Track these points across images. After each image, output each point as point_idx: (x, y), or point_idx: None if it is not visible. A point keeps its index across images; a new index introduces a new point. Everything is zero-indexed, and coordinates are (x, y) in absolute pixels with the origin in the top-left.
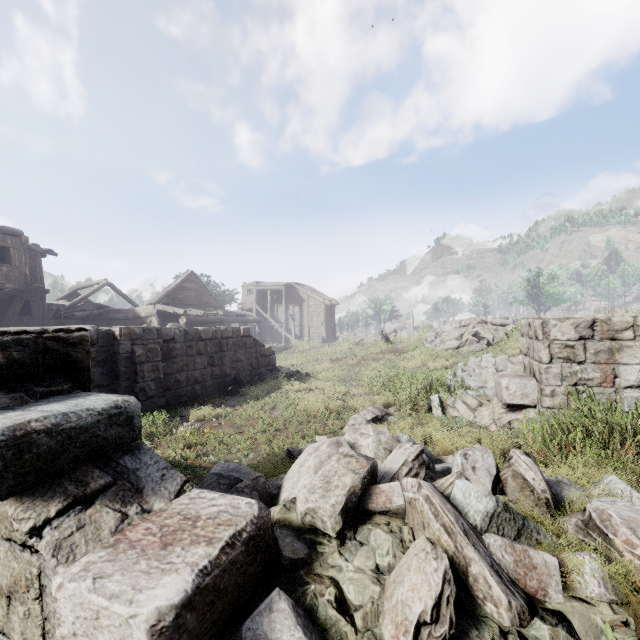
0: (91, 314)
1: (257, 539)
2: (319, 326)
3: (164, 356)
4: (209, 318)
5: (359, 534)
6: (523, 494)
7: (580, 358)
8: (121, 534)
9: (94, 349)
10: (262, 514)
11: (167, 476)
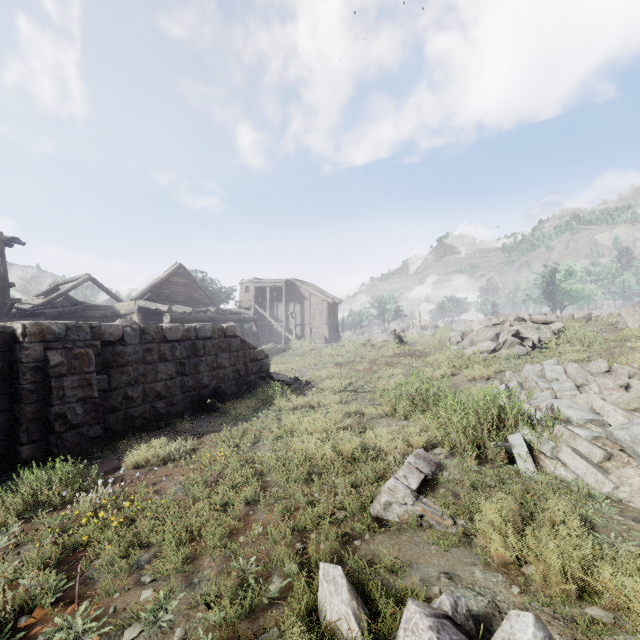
0: (64, 311)
1: None
2: (321, 325)
3: (106, 364)
4: (198, 316)
5: None
6: None
7: None
8: None
9: None
10: None
11: None
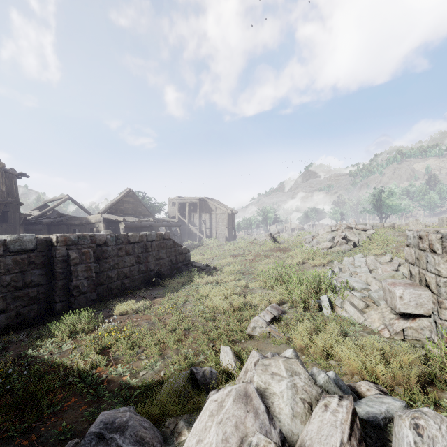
0: (54, 221)
1: None
2: (223, 229)
3: (97, 257)
4: (142, 223)
5: None
6: None
7: None
8: None
9: (33, 254)
10: None
11: None
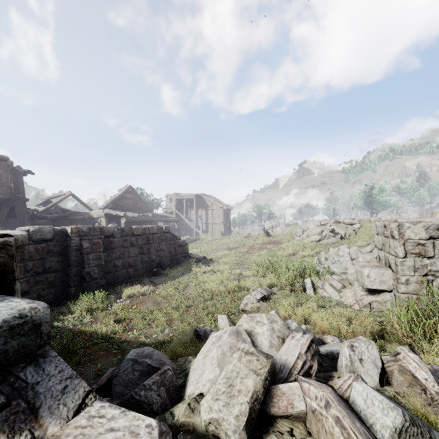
0: (58, 216)
1: None
2: (219, 224)
3: (105, 248)
4: (142, 219)
5: None
6: (412, 390)
7: (430, 254)
8: None
9: (51, 243)
10: None
11: (69, 388)
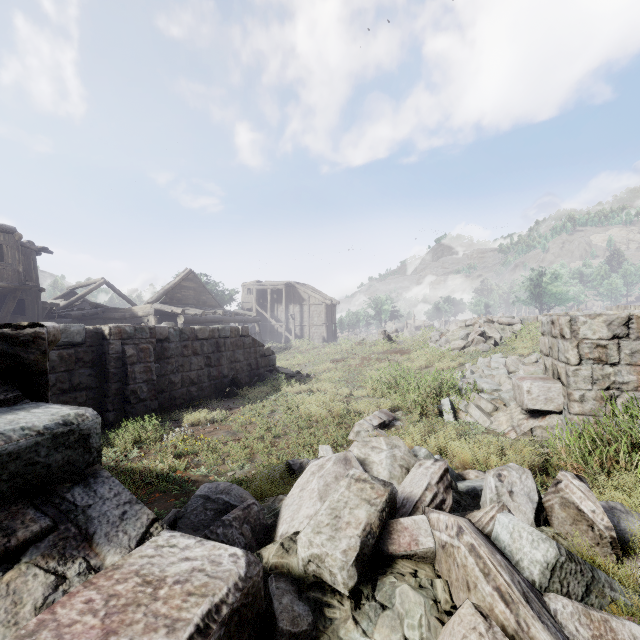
0: (87, 313)
1: (243, 610)
2: (320, 326)
3: (158, 356)
4: (208, 317)
5: (379, 592)
6: (577, 528)
7: (613, 359)
8: (49, 611)
9: (81, 349)
10: (251, 572)
11: (129, 514)
